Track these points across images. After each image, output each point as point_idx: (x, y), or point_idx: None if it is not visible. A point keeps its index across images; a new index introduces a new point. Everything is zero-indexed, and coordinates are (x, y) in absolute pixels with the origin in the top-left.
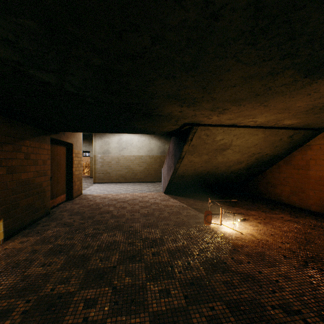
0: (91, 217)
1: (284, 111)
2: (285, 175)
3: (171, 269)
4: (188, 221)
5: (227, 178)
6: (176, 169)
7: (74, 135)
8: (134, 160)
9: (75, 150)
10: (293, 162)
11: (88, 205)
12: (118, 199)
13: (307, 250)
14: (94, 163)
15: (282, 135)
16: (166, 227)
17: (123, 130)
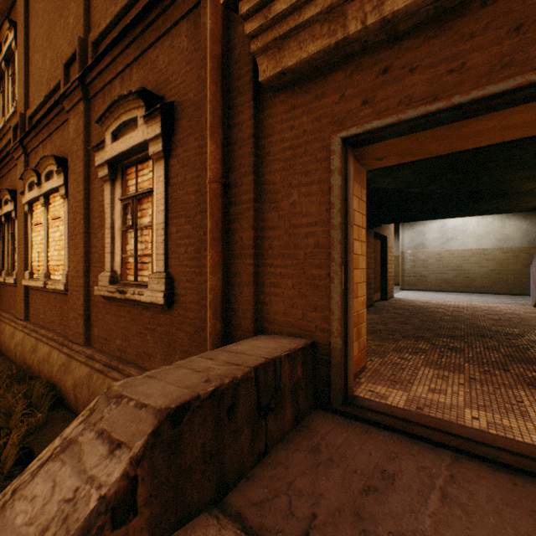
0: (419, 313)
1: None
2: None
3: (529, 347)
4: None
5: None
6: None
7: (387, 227)
8: (469, 257)
9: (388, 244)
10: None
11: (409, 305)
12: (447, 305)
13: None
14: (401, 262)
15: None
16: (529, 330)
17: (459, 214)
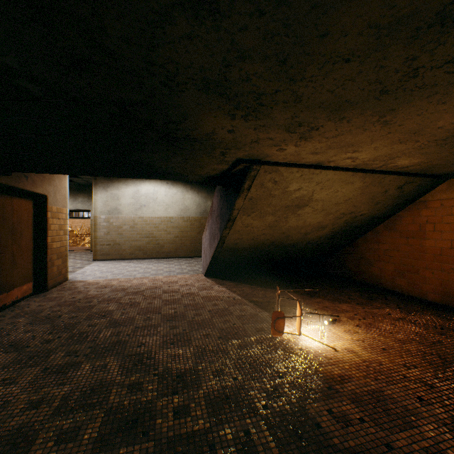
0: (70, 327)
1: (411, 138)
2: (387, 247)
3: None
4: (244, 329)
5: (301, 252)
6: (224, 238)
7: (50, 181)
8: (160, 224)
9: (53, 207)
10: (400, 227)
11: (72, 302)
12: (128, 288)
13: (451, 381)
14: (94, 228)
15: (389, 185)
16: (205, 343)
17: (132, 172)
